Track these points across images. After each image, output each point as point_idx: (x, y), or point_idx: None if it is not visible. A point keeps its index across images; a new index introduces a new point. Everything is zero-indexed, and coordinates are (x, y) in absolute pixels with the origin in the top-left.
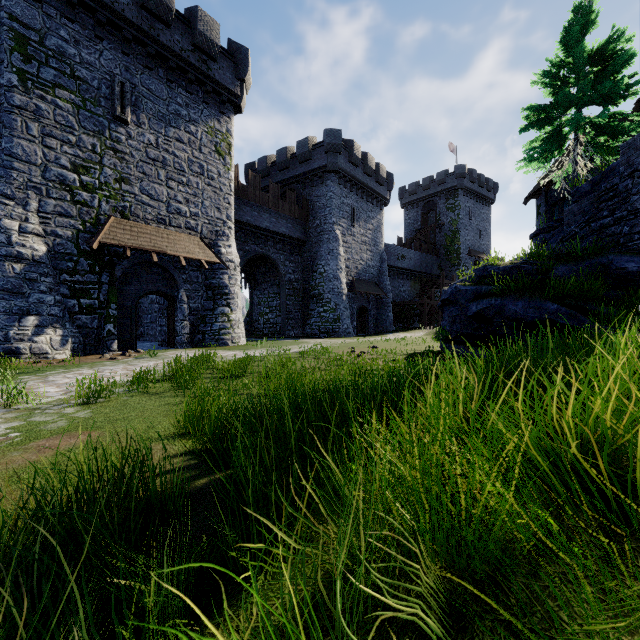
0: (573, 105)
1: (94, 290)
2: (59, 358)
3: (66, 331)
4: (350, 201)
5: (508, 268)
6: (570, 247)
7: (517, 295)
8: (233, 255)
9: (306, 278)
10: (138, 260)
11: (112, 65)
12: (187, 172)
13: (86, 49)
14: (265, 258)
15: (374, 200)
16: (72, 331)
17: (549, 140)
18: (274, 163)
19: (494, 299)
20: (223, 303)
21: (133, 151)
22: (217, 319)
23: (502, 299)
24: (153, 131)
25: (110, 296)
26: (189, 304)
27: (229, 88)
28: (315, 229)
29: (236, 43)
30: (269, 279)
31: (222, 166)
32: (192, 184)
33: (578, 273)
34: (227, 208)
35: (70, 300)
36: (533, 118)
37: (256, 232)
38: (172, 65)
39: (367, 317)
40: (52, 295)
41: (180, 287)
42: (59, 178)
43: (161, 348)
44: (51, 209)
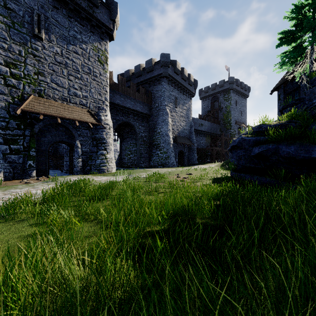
0: (311, 28)
1: (20, 140)
2: None
3: (0, 165)
4: (174, 93)
5: (277, 125)
6: (313, 113)
7: (289, 142)
8: (108, 121)
9: (150, 135)
10: (49, 122)
11: (32, 3)
12: (80, 71)
13: None
14: (128, 124)
15: (187, 94)
16: (4, 165)
17: (295, 50)
18: (133, 73)
19: (271, 144)
20: (102, 148)
21: (46, 56)
22: (98, 157)
23: (277, 144)
24: (59, 46)
25: (30, 143)
26: (82, 149)
27: (106, 24)
28: (155, 108)
29: None
30: (130, 136)
31: (102, 69)
32: (84, 79)
33: None
34: (105, 94)
35: (3, 146)
36: (284, 39)
37: (123, 109)
38: (71, 7)
39: (183, 156)
40: None
41: (76, 139)
42: None
43: (65, 174)
44: None
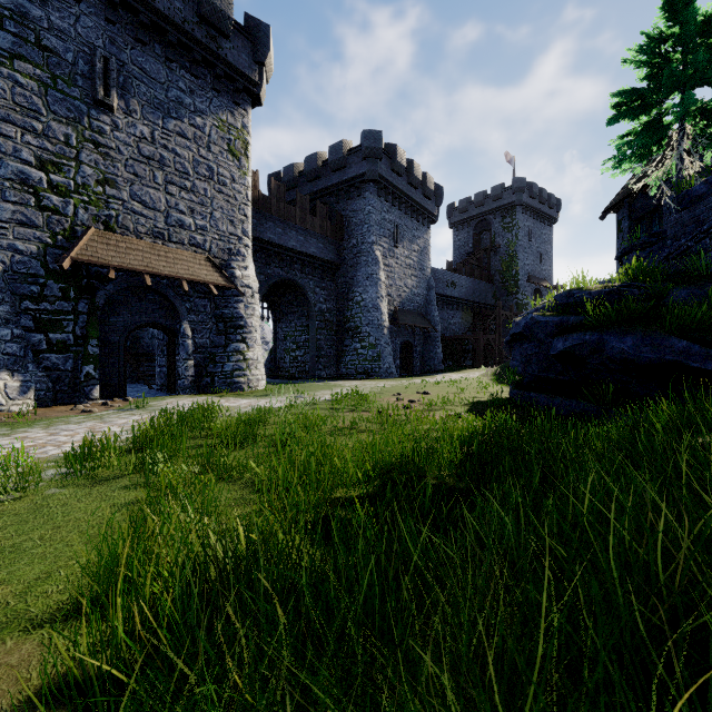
0: (680, 86)
1: (68, 322)
2: (17, 410)
3: (28, 375)
4: (392, 217)
5: (604, 293)
6: (680, 266)
7: (623, 328)
8: (250, 279)
9: (340, 308)
10: (127, 284)
11: (92, 35)
12: (192, 175)
13: (57, 12)
14: (291, 284)
15: (420, 217)
16: (37, 375)
17: (647, 132)
18: (302, 172)
19: (589, 333)
20: (237, 338)
21: (121, 146)
22: (230, 358)
23: (600, 333)
24: (147, 122)
25: (89, 329)
26: (194, 339)
27: (245, 73)
28: (351, 250)
29: (254, 18)
30: (296, 309)
31: (237, 169)
32: (198, 190)
33: (704, 298)
34: (243, 221)
35: (35, 334)
36: (624, 106)
37: (280, 253)
38: (172, 40)
39: (412, 354)
40: (8, 328)
41: (183, 318)
42: (19, 176)
43: (159, 394)
44: (8, 216)
